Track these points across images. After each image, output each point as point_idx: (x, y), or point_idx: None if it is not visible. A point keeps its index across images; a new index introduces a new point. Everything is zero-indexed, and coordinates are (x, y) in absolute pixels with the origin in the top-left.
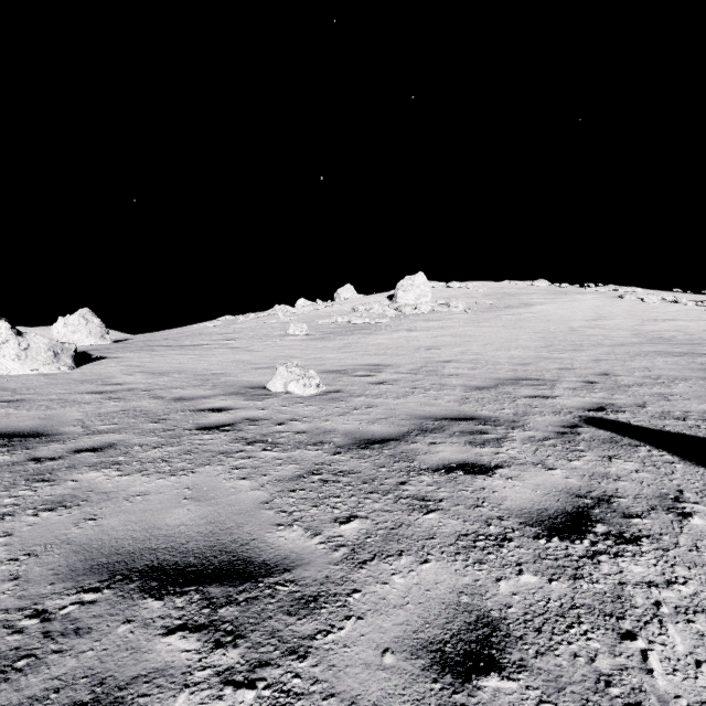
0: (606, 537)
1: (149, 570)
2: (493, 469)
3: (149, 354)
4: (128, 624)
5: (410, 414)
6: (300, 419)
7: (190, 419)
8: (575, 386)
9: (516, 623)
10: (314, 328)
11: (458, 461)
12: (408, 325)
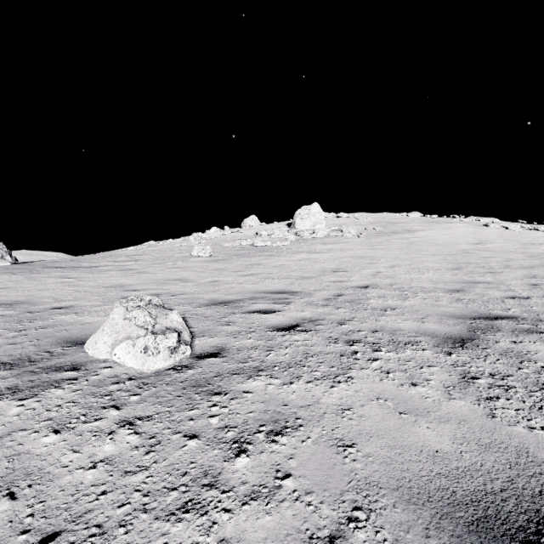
0: None
1: None
2: None
3: (24, 277)
4: None
5: (405, 484)
6: None
7: None
8: None
9: None
10: (219, 250)
11: None
12: (308, 248)
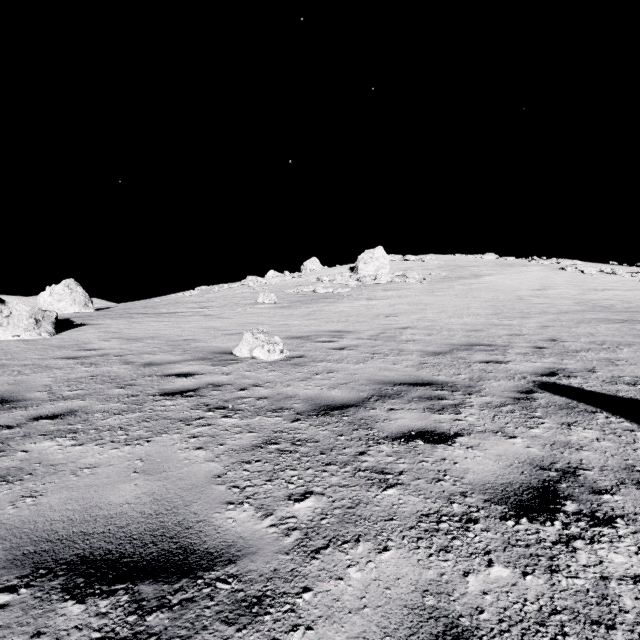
0: (578, 518)
1: (78, 562)
2: (453, 437)
3: (127, 321)
4: (37, 639)
5: (370, 379)
6: (263, 384)
7: (155, 385)
8: (525, 351)
9: (491, 635)
10: (282, 297)
11: (417, 429)
12: (368, 295)
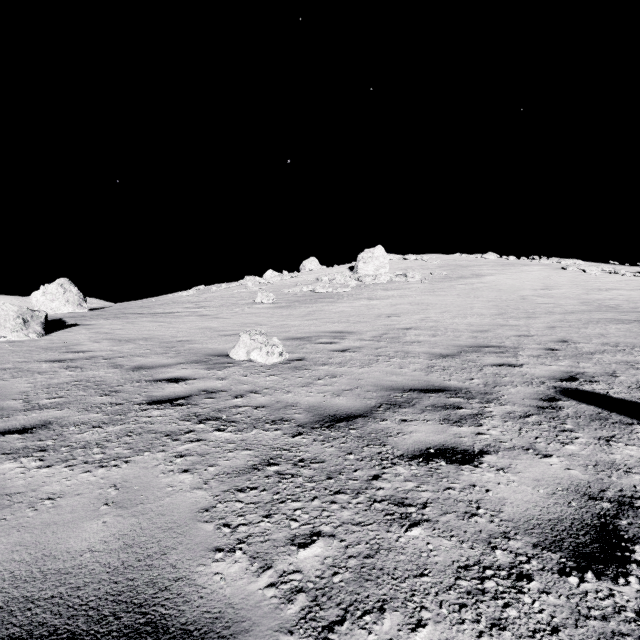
0: None
1: None
2: (479, 456)
3: (121, 321)
4: None
5: (376, 384)
6: (260, 391)
7: (143, 391)
8: (538, 354)
9: None
10: (281, 296)
11: (436, 445)
12: (369, 294)
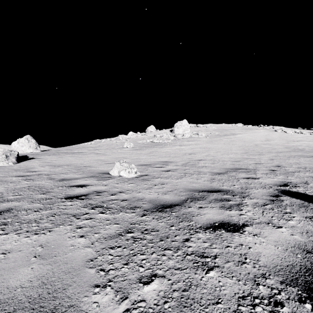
0: None
1: None
2: (242, 227)
3: (56, 156)
4: None
5: (185, 188)
6: (125, 191)
7: (63, 192)
8: (266, 172)
9: None
10: (136, 144)
11: (218, 221)
12: (180, 143)
